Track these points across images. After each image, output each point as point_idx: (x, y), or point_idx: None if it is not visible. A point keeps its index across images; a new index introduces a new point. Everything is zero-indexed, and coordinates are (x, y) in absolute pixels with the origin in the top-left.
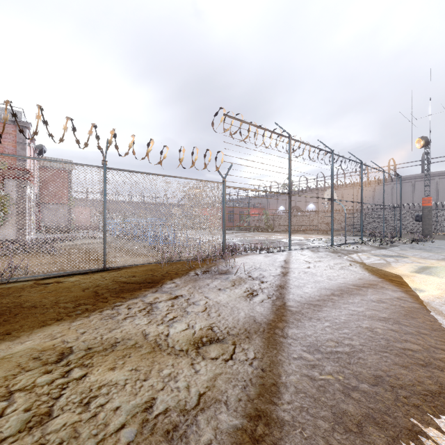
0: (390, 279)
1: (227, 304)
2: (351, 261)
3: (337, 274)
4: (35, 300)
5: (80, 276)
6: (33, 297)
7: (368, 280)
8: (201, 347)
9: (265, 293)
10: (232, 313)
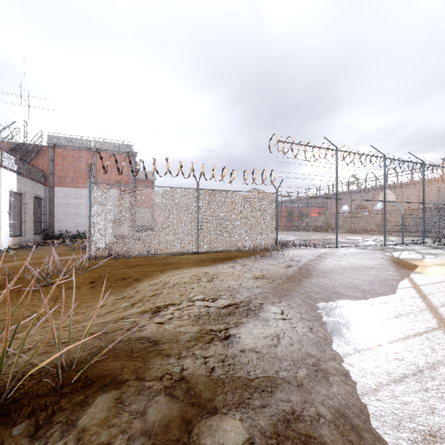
0: (404, 266)
1: (273, 269)
2: (387, 256)
3: (359, 261)
4: (178, 261)
5: (187, 255)
6: (174, 260)
7: (381, 265)
8: (258, 279)
9: (298, 266)
10: (275, 272)
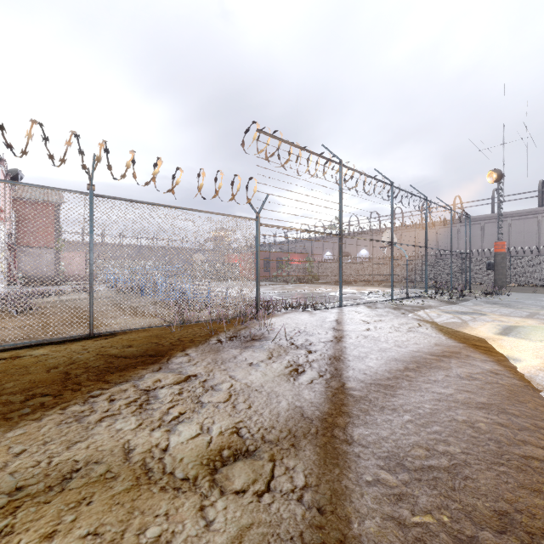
0: (473, 344)
1: (262, 388)
2: (419, 320)
3: (406, 338)
4: None
5: (51, 347)
6: None
7: (448, 346)
8: (219, 469)
9: (315, 368)
10: (269, 404)
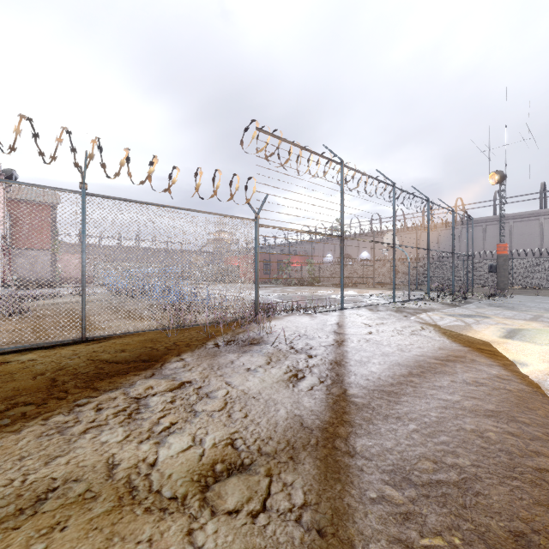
0: (478, 347)
1: (259, 396)
2: (422, 323)
3: (409, 342)
4: None
5: (41, 352)
6: None
7: (452, 350)
8: (211, 485)
9: (316, 374)
10: (266, 412)
